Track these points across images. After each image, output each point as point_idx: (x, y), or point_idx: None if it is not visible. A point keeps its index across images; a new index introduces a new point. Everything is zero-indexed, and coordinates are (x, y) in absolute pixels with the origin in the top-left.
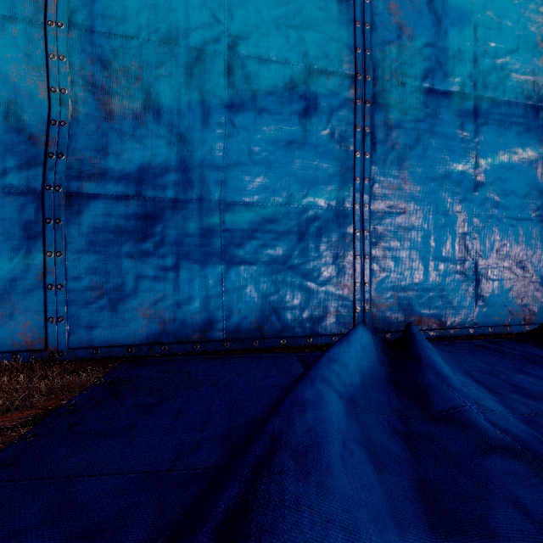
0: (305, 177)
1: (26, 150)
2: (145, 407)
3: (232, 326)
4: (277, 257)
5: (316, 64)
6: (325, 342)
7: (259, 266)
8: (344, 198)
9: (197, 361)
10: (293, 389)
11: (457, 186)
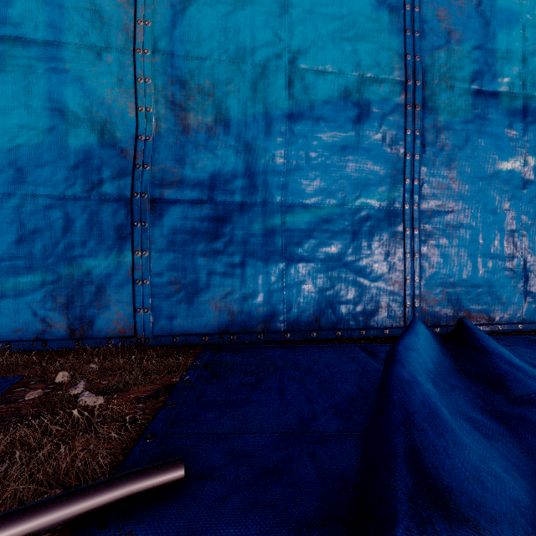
0: (358, 180)
1: (118, 163)
2: (249, 385)
3: (292, 318)
4: (333, 255)
5: (369, 73)
6: (377, 335)
7: (316, 263)
8: (394, 198)
9: (268, 349)
10: (395, 370)
11: (506, 184)
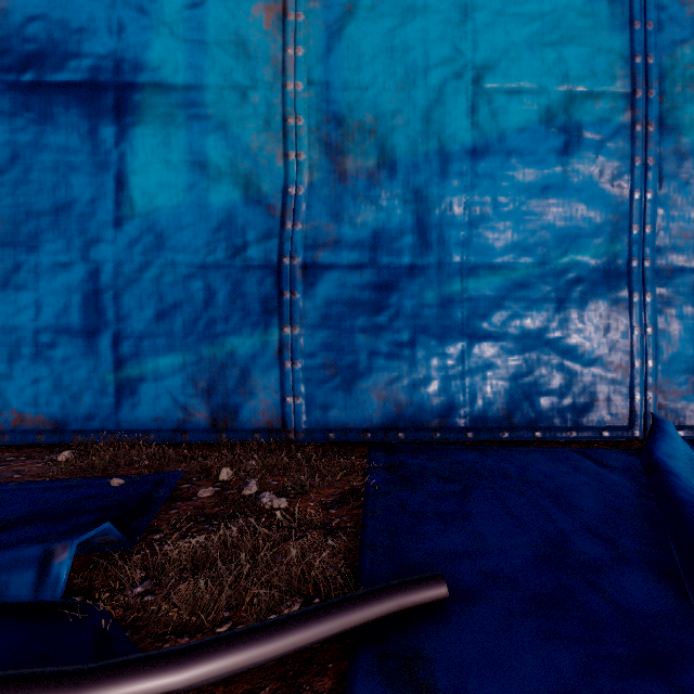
0: (566, 230)
1: (265, 222)
2: (455, 494)
3: (476, 412)
4: (530, 330)
5: (580, 86)
6: (591, 437)
7: (507, 342)
8: (616, 253)
9: (454, 451)
10: (677, 484)
11: None
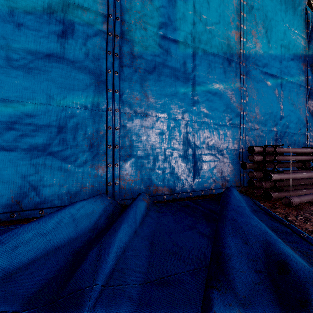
0: (64, 84)
1: None
2: None
3: None
4: (37, 145)
5: None
6: None
7: (18, 152)
8: (98, 102)
9: None
10: None
11: (182, 101)
